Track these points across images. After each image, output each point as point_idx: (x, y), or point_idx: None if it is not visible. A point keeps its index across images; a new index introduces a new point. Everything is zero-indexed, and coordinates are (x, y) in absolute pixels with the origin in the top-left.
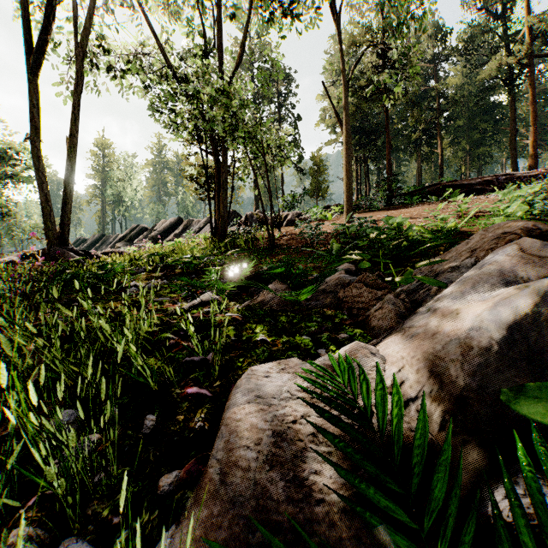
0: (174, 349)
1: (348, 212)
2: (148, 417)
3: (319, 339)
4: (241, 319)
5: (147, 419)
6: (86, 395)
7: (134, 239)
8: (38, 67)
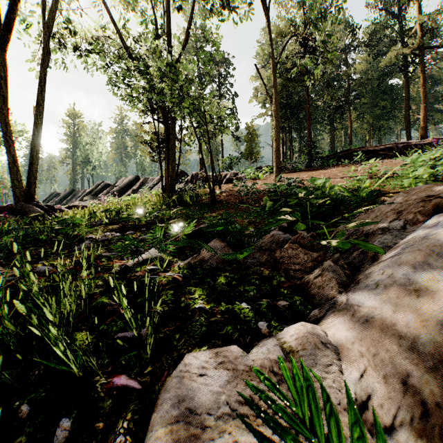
0: (109, 318)
1: (276, 173)
2: (61, 423)
3: (259, 307)
4: (182, 280)
5: (59, 428)
6: (1, 383)
7: (98, 193)
8: (6, 43)
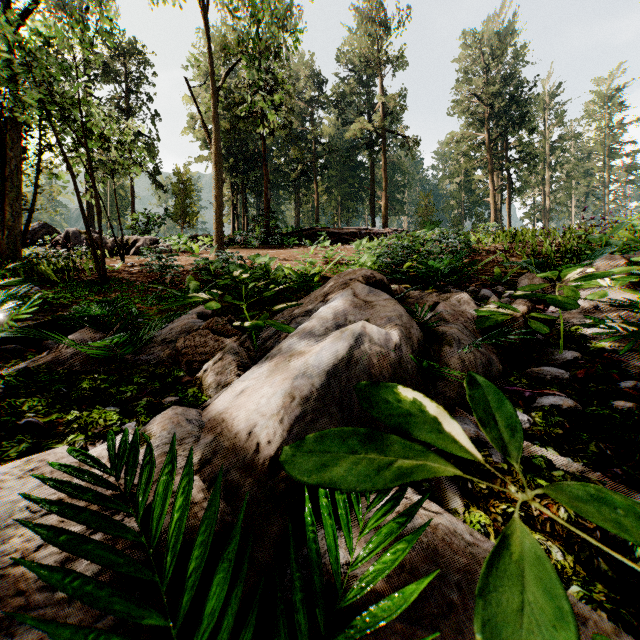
0: None
1: (218, 246)
2: None
3: (134, 408)
4: (1, 392)
5: None
6: None
7: None
8: None
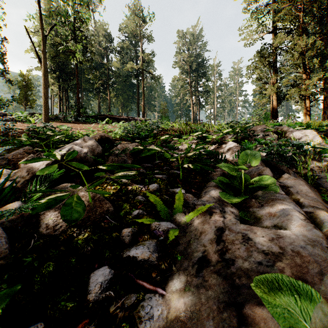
0: None
1: (45, 120)
2: None
3: None
4: None
5: None
6: None
7: None
8: None
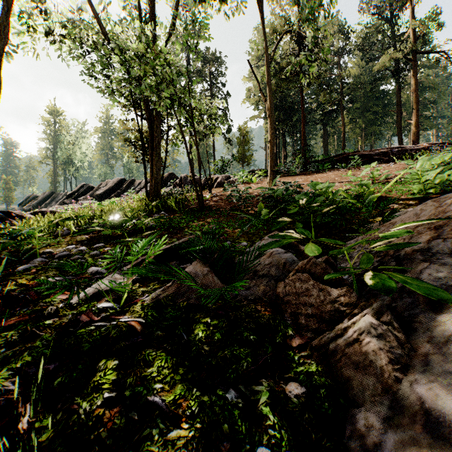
0: None
1: (271, 176)
2: None
3: (256, 400)
4: (139, 332)
5: None
6: None
7: (80, 196)
8: None
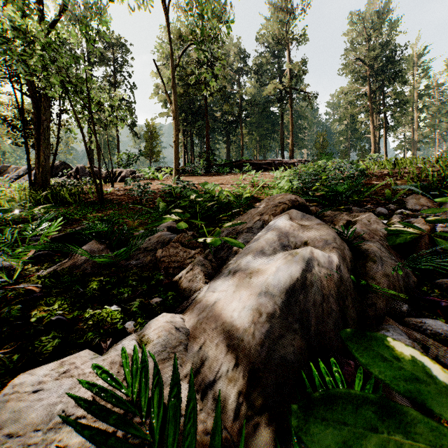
0: None
1: (175, 175)
2: None
3: (131, 308)
4: (39, 291)
5: None
6: None
7: None
8: None
